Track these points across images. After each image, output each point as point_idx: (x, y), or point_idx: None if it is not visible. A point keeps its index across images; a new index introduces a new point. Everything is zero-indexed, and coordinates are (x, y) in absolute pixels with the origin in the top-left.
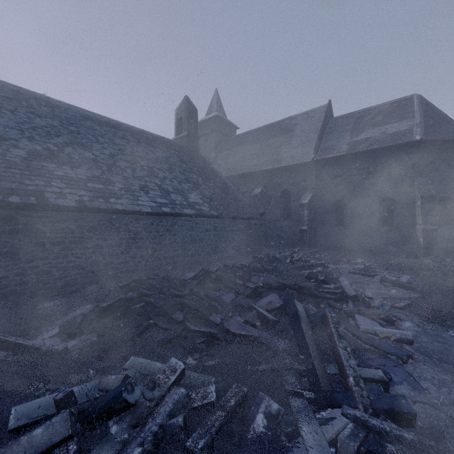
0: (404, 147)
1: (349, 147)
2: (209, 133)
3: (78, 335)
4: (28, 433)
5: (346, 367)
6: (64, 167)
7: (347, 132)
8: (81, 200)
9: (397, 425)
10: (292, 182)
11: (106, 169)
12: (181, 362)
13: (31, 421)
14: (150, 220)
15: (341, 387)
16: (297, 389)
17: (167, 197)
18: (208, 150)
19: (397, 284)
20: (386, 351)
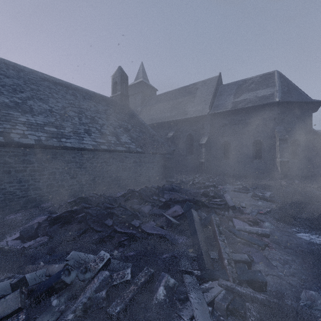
0: (268, 106)
1: (232, 105)
2: (137, 93)
3: (34, 237)
4: None
5: (223, 253)
6: (26, 115)
7: (232, 95)
8: (39, 139)
9: (255, 290)
10: (194, 129)
11: (59, 117)
12: (107, 254)
13: None
14: (92, 154)
15: (220, 267)
16: (189, 269)
17: (104, 138)
18: (136, 105)
19: (262, 198)
20: (252, 242)
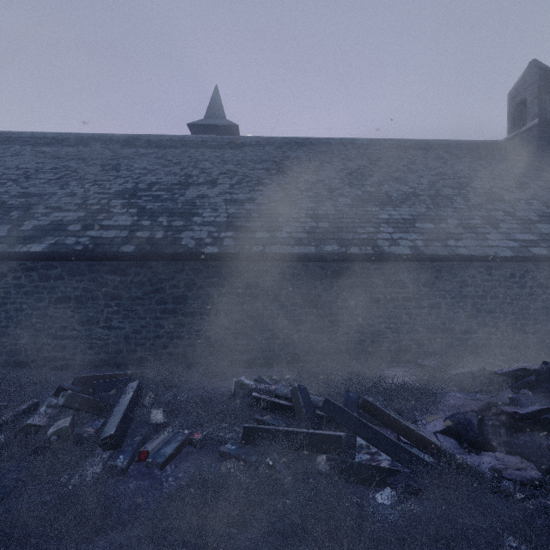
0: None
1: None
2: None
3: (484, 446)
4: None
5: None
6: (386, 208)
7: None
8: (414, 246)
9: None
10: None
11: (430, 203)
12: None
13: None
14: (509, 269)
15: None
16: None
17: (531, 230)
18: None
19: None
20: None
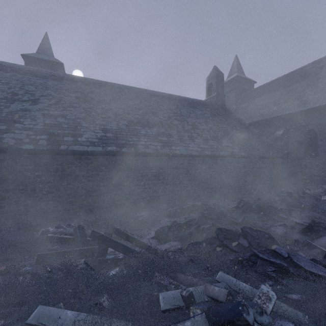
0: None
1: None
2: (230, 91)
3: (167, 240)
4: (181, 322)
5: None
6: (145, 128)
7: None
8: (156, 148)
9: None
10: (319, 122)
11: (167, 127)
12: (272, 292)
13: (172, 307)
14: (197, 160)
15: None
16: None
17: (206, 143)
18: (229, 104)
19: None
20: None
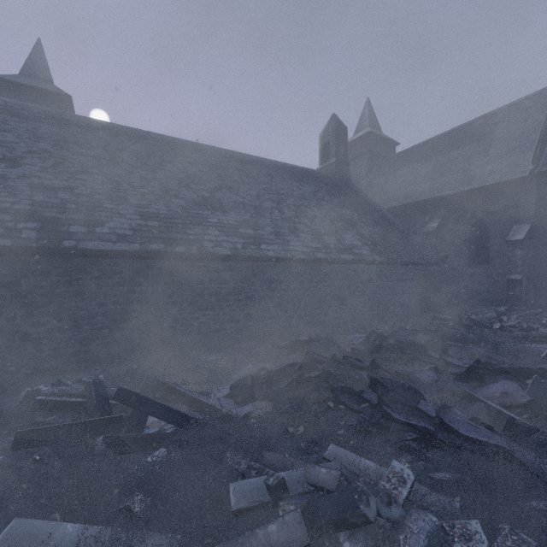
0: None
1: None
2: (359, 156)
3: (250, 399)
4: (262, 527)
5: None
6: (216, 213)
7: None
8: (234, 248)
9: None
10: (492, 210)
11: (254, 212)
12: (408, 470)
13: (250, 505)
14: (303, 268)
15: None
16: None
17: (319, 240)
18: (357, 178)
19: None
20: None
